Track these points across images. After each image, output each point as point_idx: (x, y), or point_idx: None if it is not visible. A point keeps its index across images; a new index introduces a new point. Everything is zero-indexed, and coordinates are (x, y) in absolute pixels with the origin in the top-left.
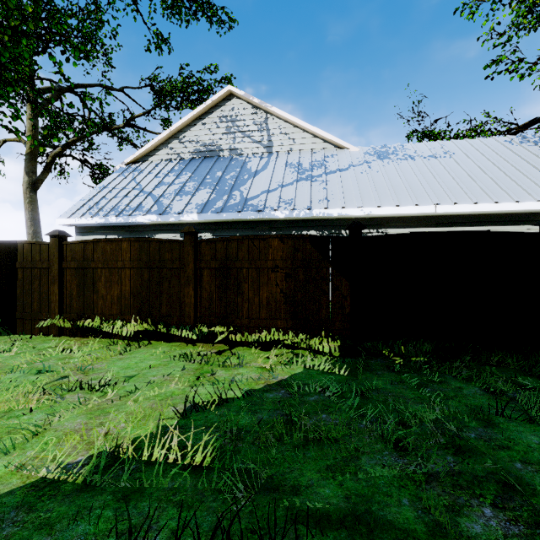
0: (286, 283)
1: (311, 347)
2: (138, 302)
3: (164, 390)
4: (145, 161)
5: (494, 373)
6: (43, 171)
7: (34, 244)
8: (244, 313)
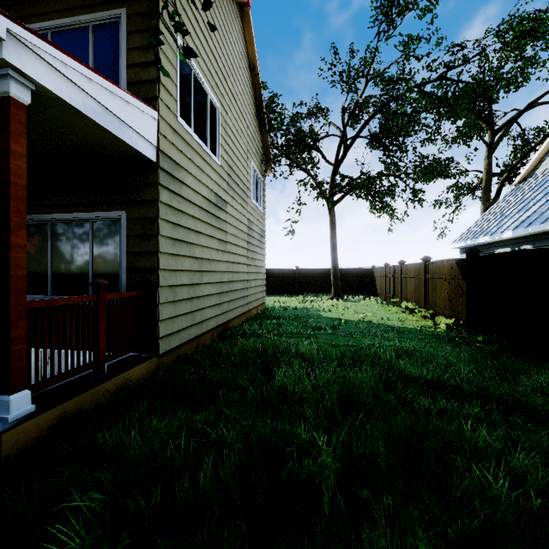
0: (448, 288)
1: (439, 324)
2: (414, 294)
3: (371, 319)
4: (531, 176)
5: (473, 353)
6: (494, 197)
7: (397, 266)
8: (437, 304)
